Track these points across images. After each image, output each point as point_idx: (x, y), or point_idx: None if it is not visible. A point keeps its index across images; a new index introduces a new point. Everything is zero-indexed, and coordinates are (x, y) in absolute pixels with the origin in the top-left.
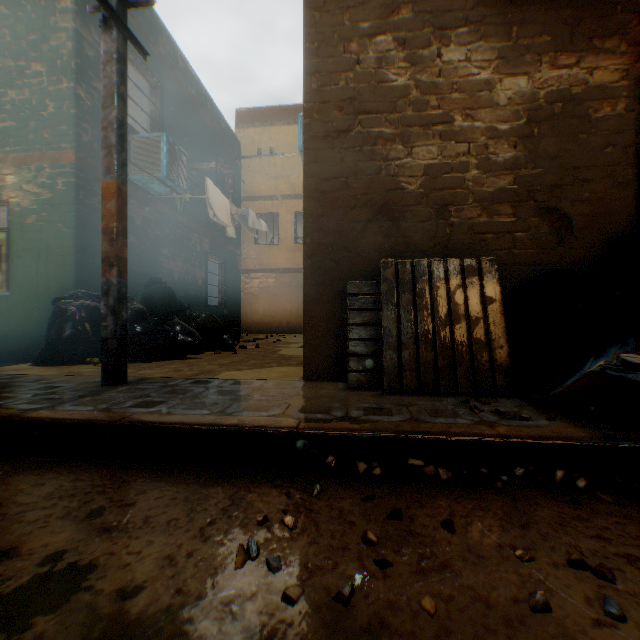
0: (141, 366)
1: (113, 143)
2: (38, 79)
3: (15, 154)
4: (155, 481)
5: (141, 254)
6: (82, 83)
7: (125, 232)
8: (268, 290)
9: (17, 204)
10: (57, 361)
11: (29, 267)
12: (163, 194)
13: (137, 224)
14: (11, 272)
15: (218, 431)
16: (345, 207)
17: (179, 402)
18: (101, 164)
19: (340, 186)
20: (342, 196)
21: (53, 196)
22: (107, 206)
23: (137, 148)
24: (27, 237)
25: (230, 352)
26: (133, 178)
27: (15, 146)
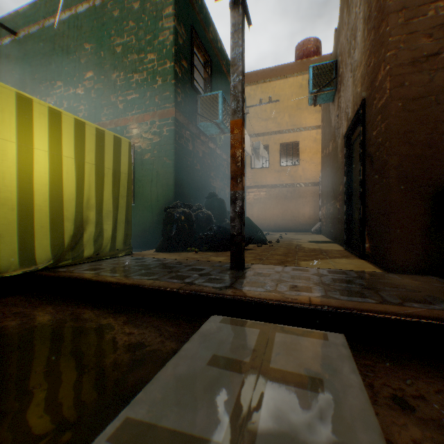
0: (226, 254)
1: (239, 91)
2: (150, 64)
3: (137, 115)
4: (397, 368)
5: (201, 176)
6: (177, 62)
7: (243, 156)
8: (260, 200)
9: (138, 147)
10: (169, 249)
11: (145, 187)
12: (213, 135)
13: (200, 156)
14: (134, 191)
15: (421, 323)
16: (433, 122)
17: (324, 288)
18: (184, 116)
19: (427, 104)
20: (429, 112)
21: (160, 140)
22: (234, 138)
23: (202, 104)
24: (144, 168)
25: (265, 245)
26: (199, 124)
27: (137, 110)
